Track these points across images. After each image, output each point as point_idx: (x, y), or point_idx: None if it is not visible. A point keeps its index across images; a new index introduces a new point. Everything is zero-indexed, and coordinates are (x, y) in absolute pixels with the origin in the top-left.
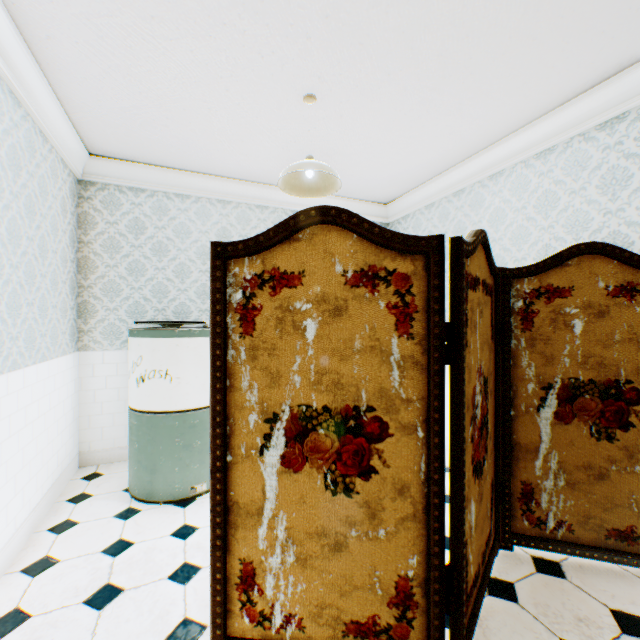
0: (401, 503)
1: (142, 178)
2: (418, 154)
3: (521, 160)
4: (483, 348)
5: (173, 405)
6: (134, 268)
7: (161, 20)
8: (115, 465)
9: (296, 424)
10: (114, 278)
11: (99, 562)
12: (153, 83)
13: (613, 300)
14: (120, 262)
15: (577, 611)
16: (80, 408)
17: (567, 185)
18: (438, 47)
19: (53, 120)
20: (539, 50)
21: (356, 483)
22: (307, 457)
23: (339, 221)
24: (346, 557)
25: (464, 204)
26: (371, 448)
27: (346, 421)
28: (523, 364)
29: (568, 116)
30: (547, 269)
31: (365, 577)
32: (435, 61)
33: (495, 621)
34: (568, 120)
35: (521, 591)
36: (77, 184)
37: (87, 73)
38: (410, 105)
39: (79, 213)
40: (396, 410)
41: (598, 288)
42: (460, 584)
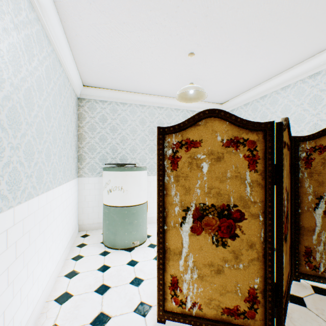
0: (251, 252)
1: (106, 96)
2: (242, 78)
3: (300, 79)
4: (286, 177)
5: (124, 203)
6: (102, 138)
7: (127, 24)
8: (94, 231)
9: (198, 212)
10: (93, 143)
11: (97, 274)
12: (118, 52)
13: None
14: (96, 136)
15: None
16: (78, 204)
17: None
18: (261, 26)
19: (72, 71)
20: (315, 23)
21: (228, 241)
22: (203, 228)
23: (219, 116)
24: (223, 276)
25: (266, 103)
26: (235, 225)
27: (223, 211)
28: (306, 186)
29: None
30: (319, 136)
31: (232, 287)
32: (258, 32)
33: (295, 315)
34: None
35: (307, 302)
36: (77, 100)
37: (90, 49)
38: (242, 54)
39: (78, 113)
40: (248, 207)
41: None
42: (281, 293)
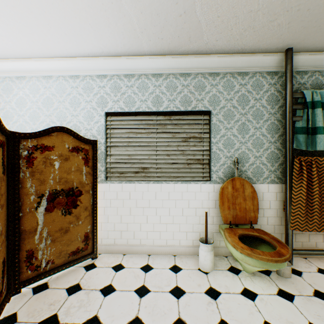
0: None
1: None
2: None
3: (36, 76)
4: None
5: None
6: None
7: None
8: None
9: None
10: None
11: None
12: None
13: (72, 153)
14: None
15: (51, 301)
16: None
17: (58, 98)
18: None
19: None
20: (37, 21)
21: None
22: None
23: None
24: None
25: None
26: None
27: None
28: (29, 186)
29: (58, 65)
30: (42, 136)
31: None
32: None
33: None
34: (58, 67)
35: (22, 313)
36: None
37: None
38: None
39: None
40: None
41: (66, 147)
42: None
